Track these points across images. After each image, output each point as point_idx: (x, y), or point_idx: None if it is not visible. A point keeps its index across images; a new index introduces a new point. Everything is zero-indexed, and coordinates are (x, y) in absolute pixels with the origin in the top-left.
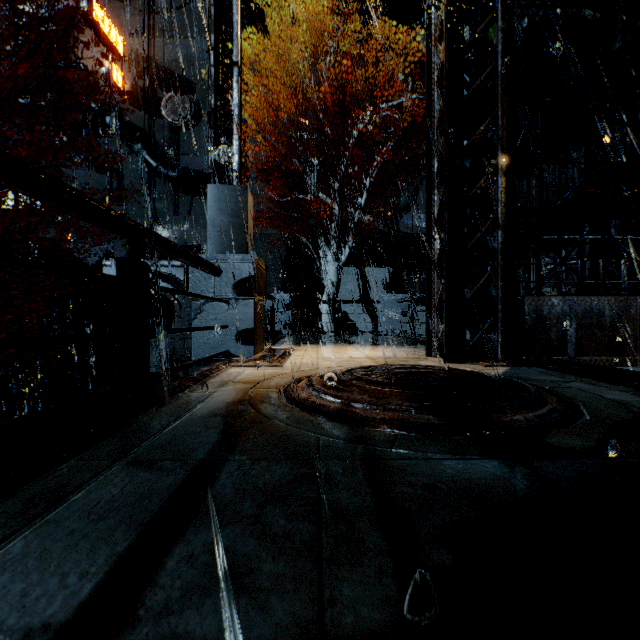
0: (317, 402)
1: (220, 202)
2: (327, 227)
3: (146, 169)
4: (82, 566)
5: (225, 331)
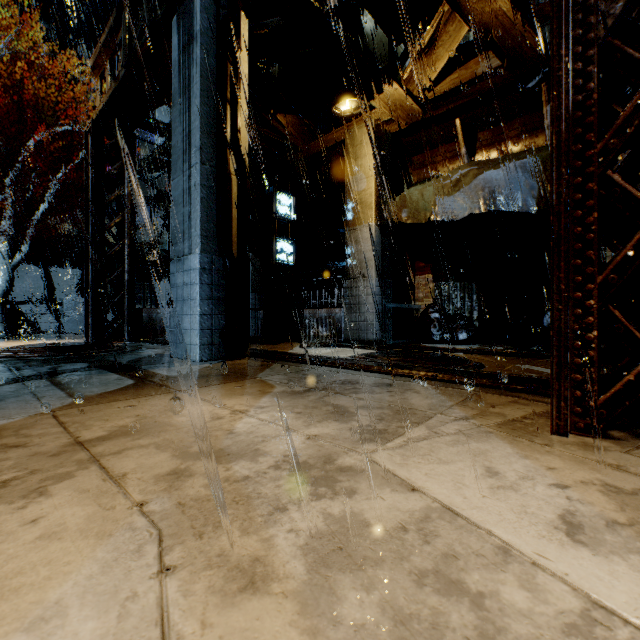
0: None
1: None
2: None
3: None
4: None
5: None
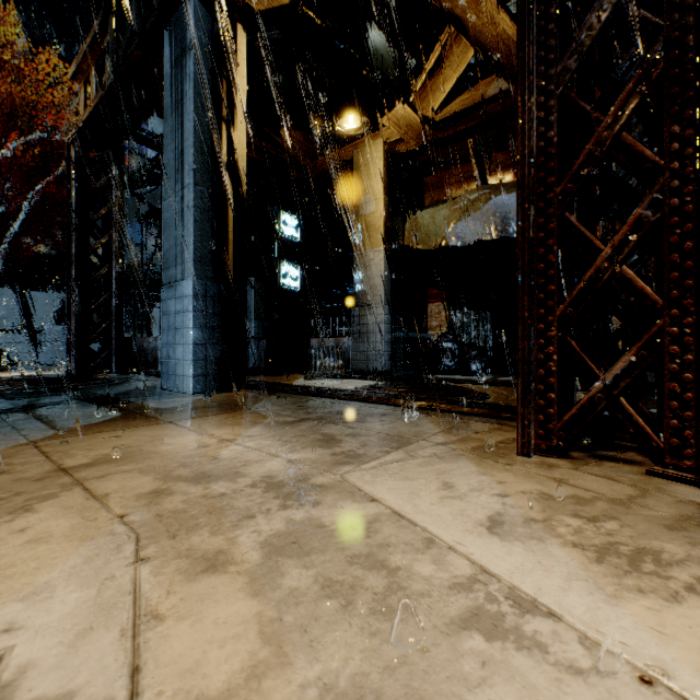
0: None
1: None
2: None
3: None
4: None
5: None
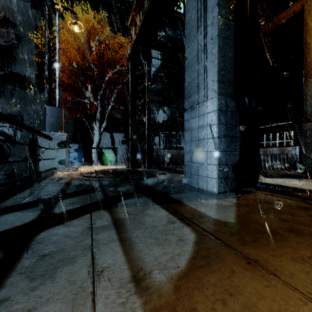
0: (90, 176)
1: (51, 113)
2: (95, 114)
3: None
4: (58, 187)
5: (54, 160)
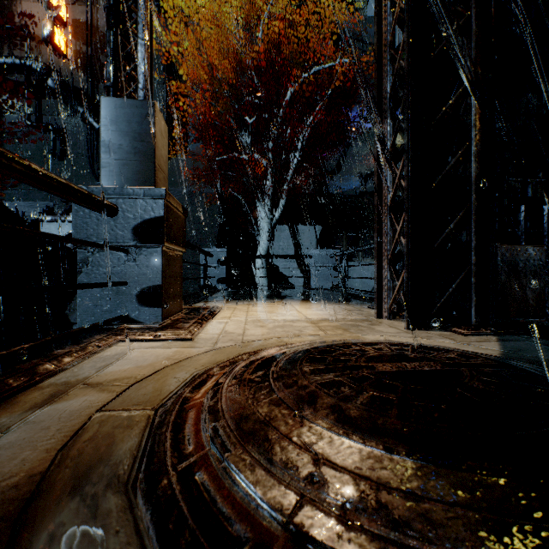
0: (213, 497)
1: (118, 121)
2: (261, 187)
3: (89, 131)
4: None
5: (123, 289)
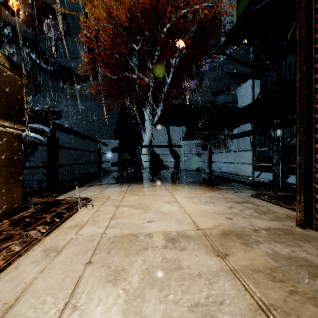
0: None
1: None
2: (146, 100)
3: (34, 65)
4: None
5: None
